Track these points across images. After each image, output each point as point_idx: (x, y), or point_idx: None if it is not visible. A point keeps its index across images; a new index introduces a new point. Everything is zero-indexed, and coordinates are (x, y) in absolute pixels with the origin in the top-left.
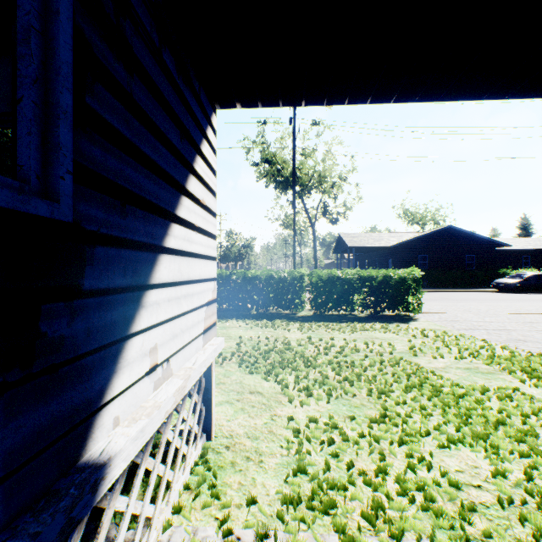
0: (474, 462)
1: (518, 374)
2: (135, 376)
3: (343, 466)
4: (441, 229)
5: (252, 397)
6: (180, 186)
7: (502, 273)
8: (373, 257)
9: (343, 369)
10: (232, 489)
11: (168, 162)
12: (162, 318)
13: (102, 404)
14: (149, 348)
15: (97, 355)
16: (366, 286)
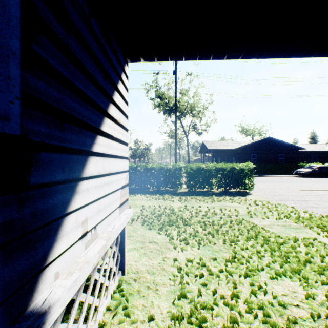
0: (293, 289)
1: (315, 229)
2: (71, 241)
3: (210, 292)
4: (264, 138)
5: (151, 245)
6: (104, 111)
7: (300, 165)
8: (223, 156)
9: (207, 226)
10: (138, 309)
11: (95, 94)
12: (91, 200)
13: (45, 265)
14: (81, 221)
15: (42, 230)
16: (220, 174)
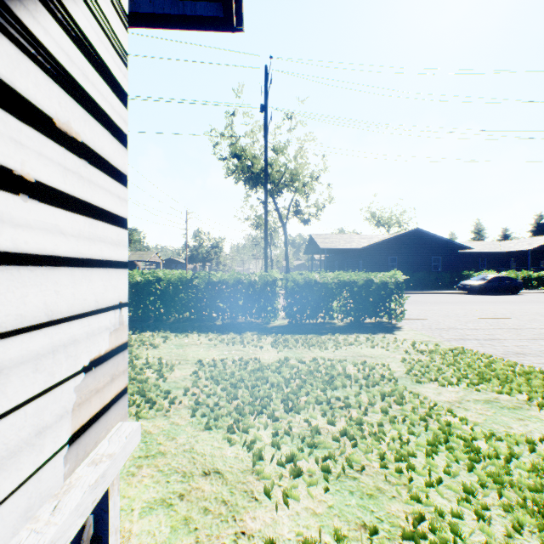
0: None
1: None
2: None
3: None
4: (410, 231)
5: (206, 486)
6: None
7: (465, 274)
8: (344, 259)
9: (336, 412)
10: None
11: None
12: None
13: None
14: None
15: None
16: (346, 292)
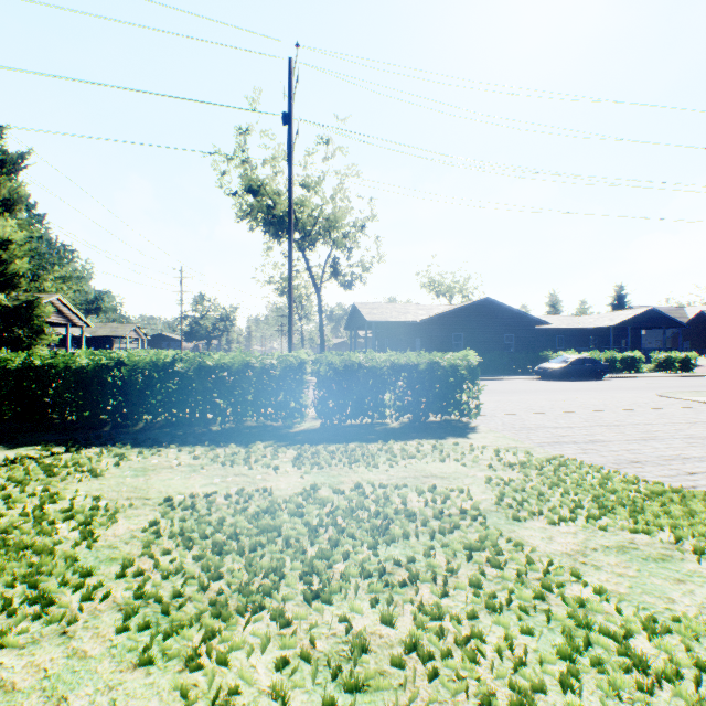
0: None
1: None
2: None
3: None
4: (478, 301)
5: None
6: None
7: (543, 356)
8: (397, 336)
9: (396, 593)
10: None
11: None
12: None
13: None
14: None
15: None
16: (403, 379)
